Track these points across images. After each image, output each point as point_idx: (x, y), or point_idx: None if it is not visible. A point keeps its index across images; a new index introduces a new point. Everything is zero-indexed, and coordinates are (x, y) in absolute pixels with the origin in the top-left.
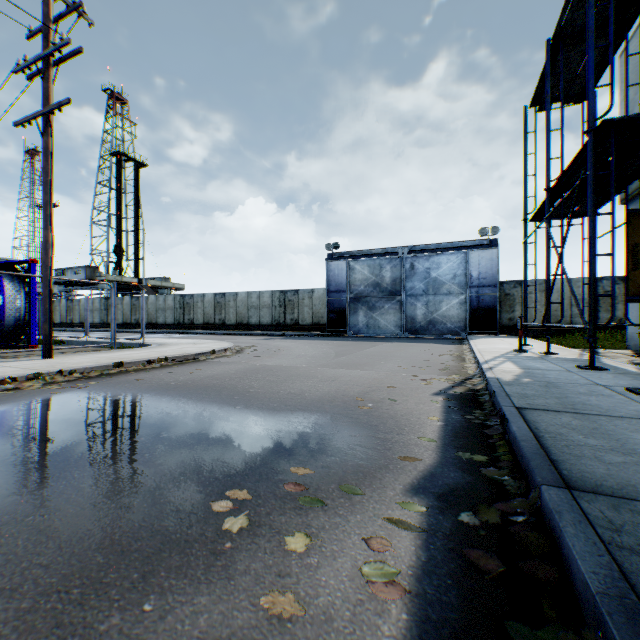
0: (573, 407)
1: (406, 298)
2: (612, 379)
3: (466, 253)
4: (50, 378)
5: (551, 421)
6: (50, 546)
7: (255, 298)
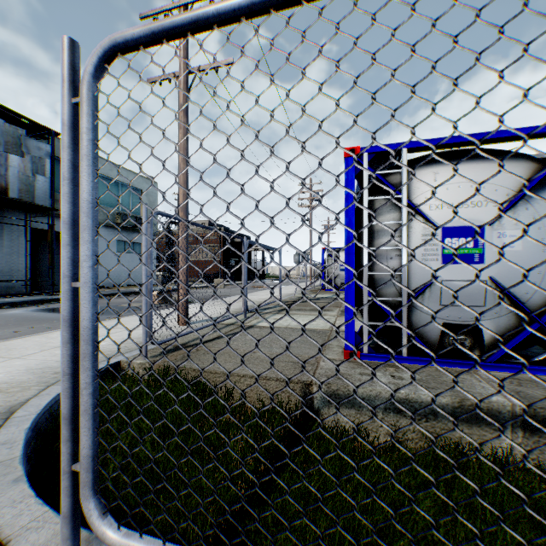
0: None
1: None
2: None
3: None
4: None
5: None
6: None
7: None
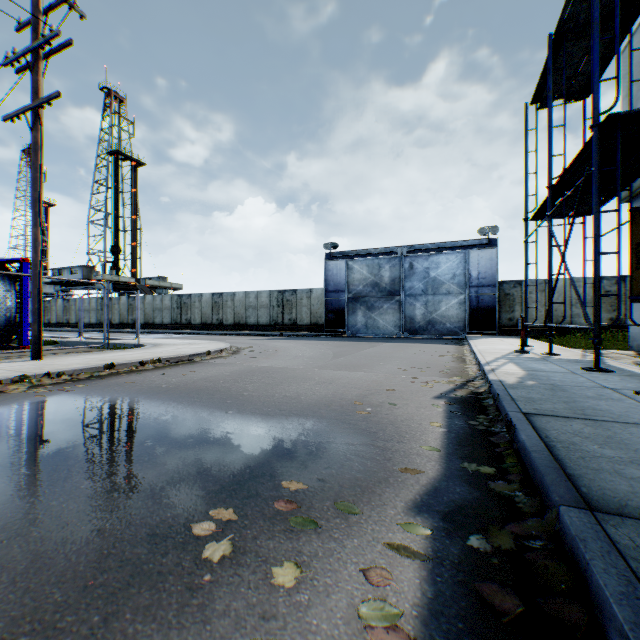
0: (583, 413)
1: (405, 298)
2: (619, 382)
3: (465, 253)
4: (37, 381)
5: (562, 428)
6: (3, 580)
7: (253, 298)
